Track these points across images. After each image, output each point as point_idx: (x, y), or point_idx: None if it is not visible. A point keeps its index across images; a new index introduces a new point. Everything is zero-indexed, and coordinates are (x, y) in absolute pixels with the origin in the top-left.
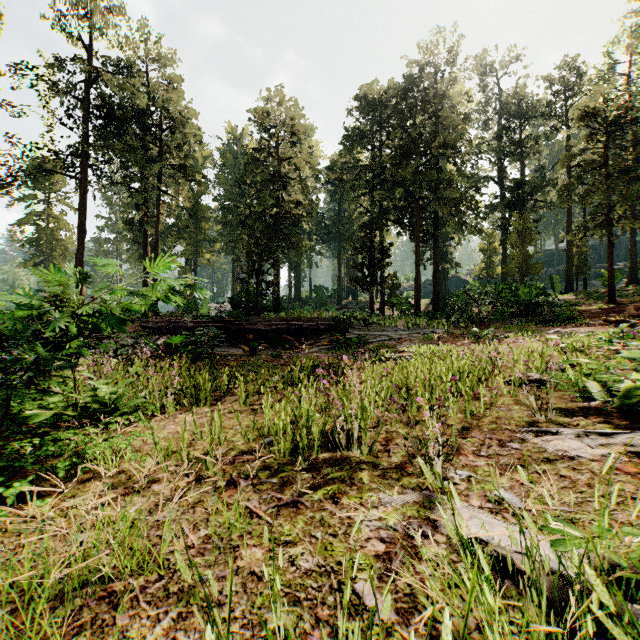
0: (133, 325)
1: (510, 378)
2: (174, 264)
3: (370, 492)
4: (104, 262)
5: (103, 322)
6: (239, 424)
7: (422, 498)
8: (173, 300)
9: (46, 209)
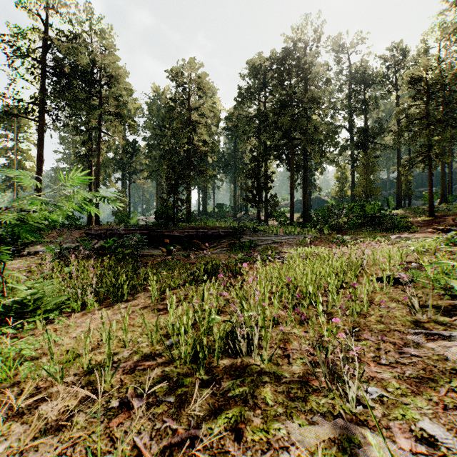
0: (79, 232)
1: (379, 276)
2: (87, 177)
3: (277, 421)
4: (15, 173)
5: (19, 230)
6: (145, 325)
7: (338, 433)
8: (91, 210)
9: (15, 145)
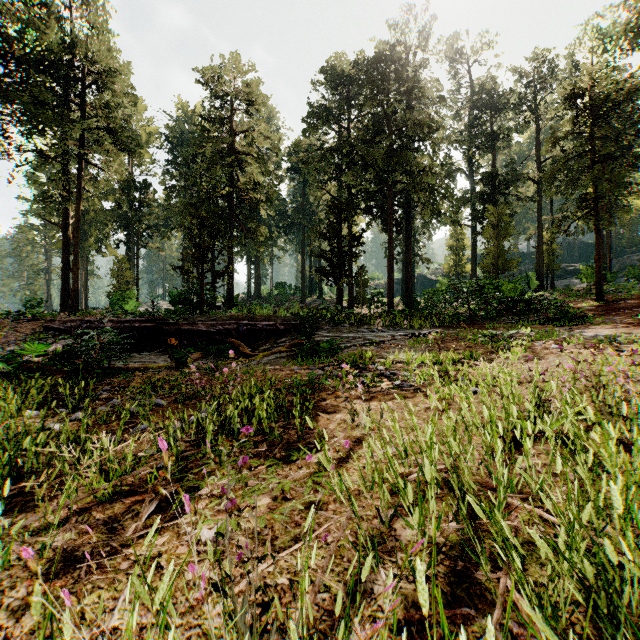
0: (34, 325)
1: None
2: None
3: None
4: None
5: None
6: None
7: None
8: None
9: None
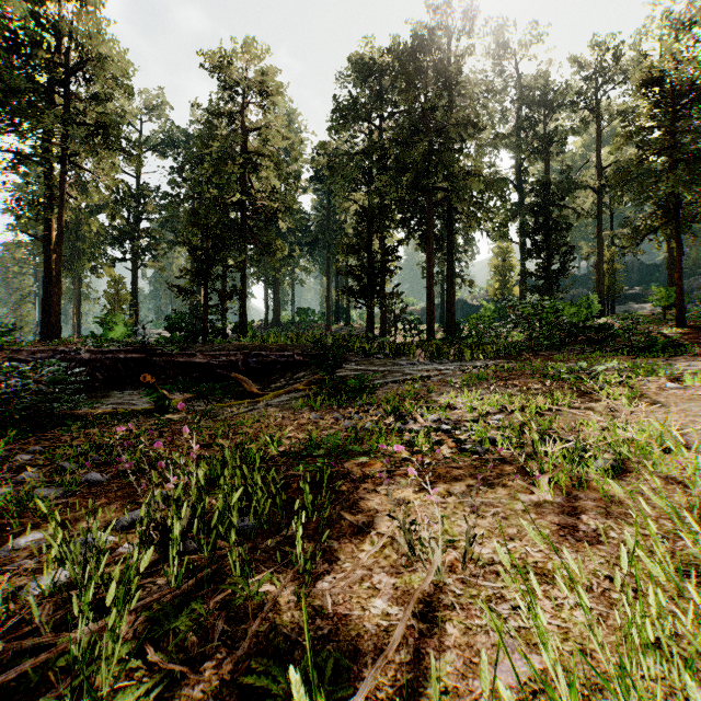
0: None
1: None
2: None
3: None
4: None
5: None
6: None
7: None
8: None
9: None
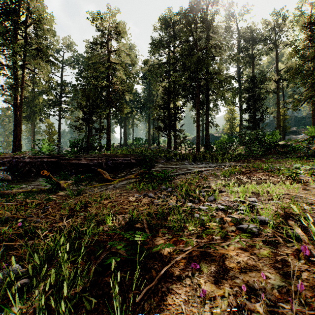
0: None
1: None
2: None
3: None
4: None
5: None
6: None
7: None
8: None
9: None
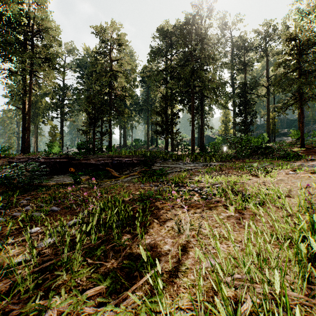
0: (3, 160)
1: None
2: None
3: None
4: None
5: None
6: None
7: None
8: None
9: None
